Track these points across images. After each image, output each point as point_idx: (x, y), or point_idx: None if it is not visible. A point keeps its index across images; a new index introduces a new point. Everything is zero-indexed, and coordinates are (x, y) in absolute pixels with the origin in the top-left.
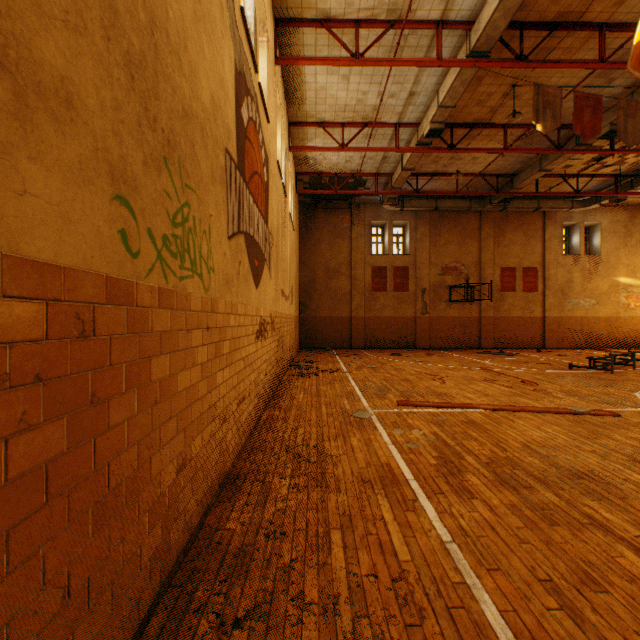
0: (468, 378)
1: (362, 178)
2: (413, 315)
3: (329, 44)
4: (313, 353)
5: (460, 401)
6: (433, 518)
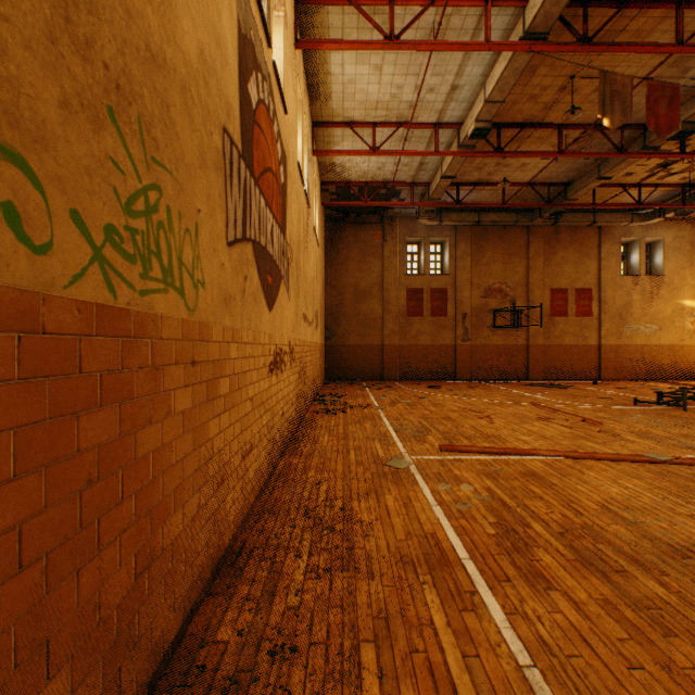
0: (519, 416)
1: (396, 188)
2: (453, 342)
3: (358, 26)
4: (340, 385)
5: (514, 445)
6: (501, 623)
